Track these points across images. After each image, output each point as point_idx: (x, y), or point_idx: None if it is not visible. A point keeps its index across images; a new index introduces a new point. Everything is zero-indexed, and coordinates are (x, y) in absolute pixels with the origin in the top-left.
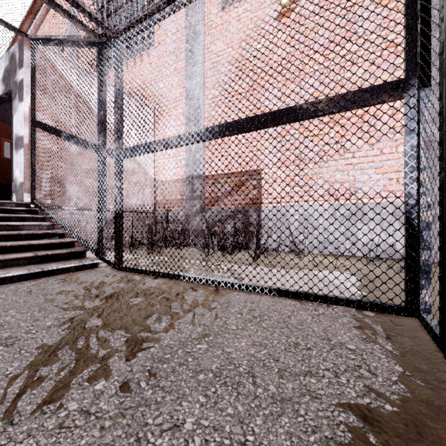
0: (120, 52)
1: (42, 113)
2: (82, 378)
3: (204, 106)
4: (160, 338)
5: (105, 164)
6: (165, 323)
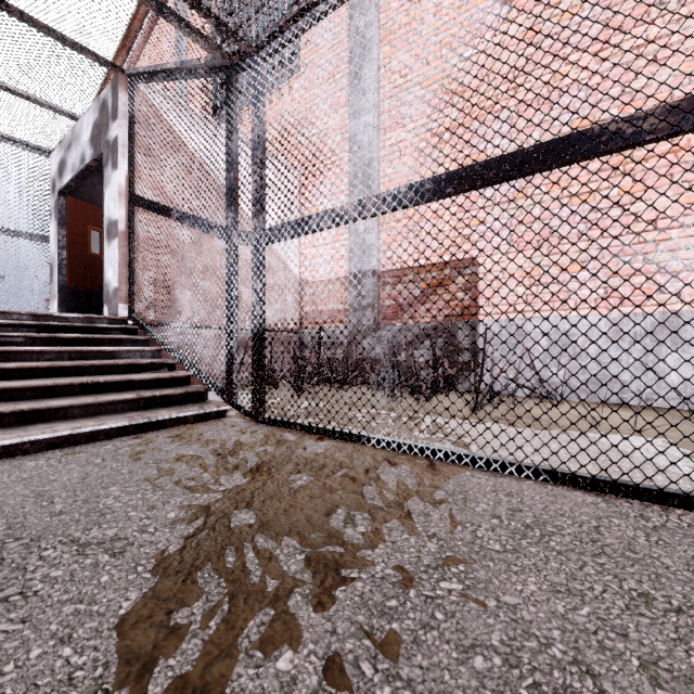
0: (261, 76)
1: (143, 185)
2: (249, 640)
3: (379, 159)
4: (365, 560)
5: (237, 256)
6: (363, 527)
